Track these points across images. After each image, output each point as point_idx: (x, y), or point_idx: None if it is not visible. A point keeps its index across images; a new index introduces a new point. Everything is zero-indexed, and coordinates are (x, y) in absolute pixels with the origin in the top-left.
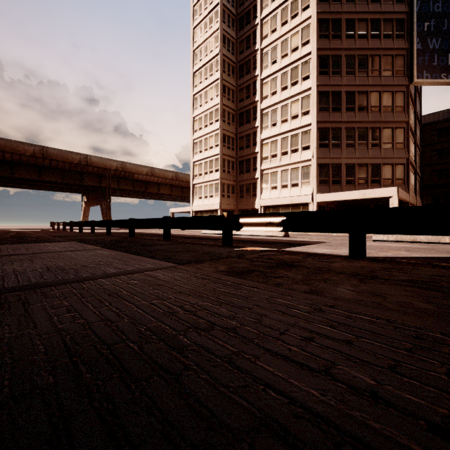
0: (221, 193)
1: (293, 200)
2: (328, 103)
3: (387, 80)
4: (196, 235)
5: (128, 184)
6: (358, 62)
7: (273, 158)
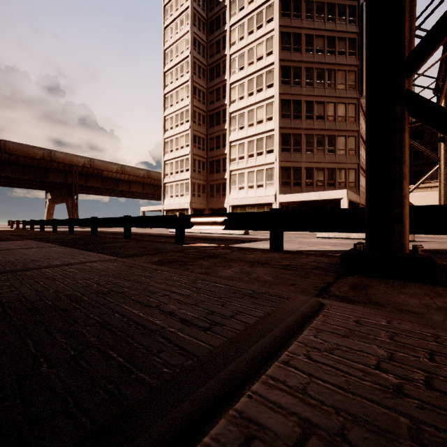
0: (192, 192)
1: (258, 200)
2: (290, 110)
3: (341, 93)
4: (162, 234)
5: (97, 181)
6: (316, 74)
7: (240, 160)
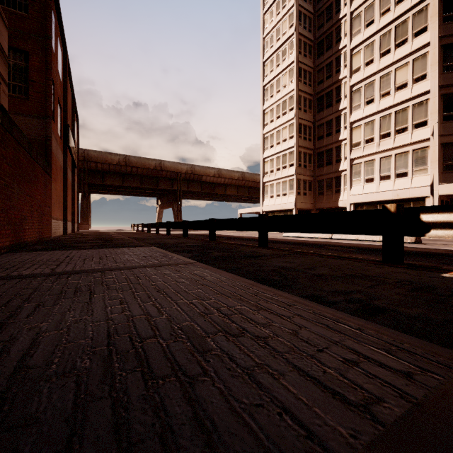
0: (297, 190)
1: (399, 195)
2: None
3: None
4: (281, 239)
5: (196, 186)
6: None
7: (367, 143)
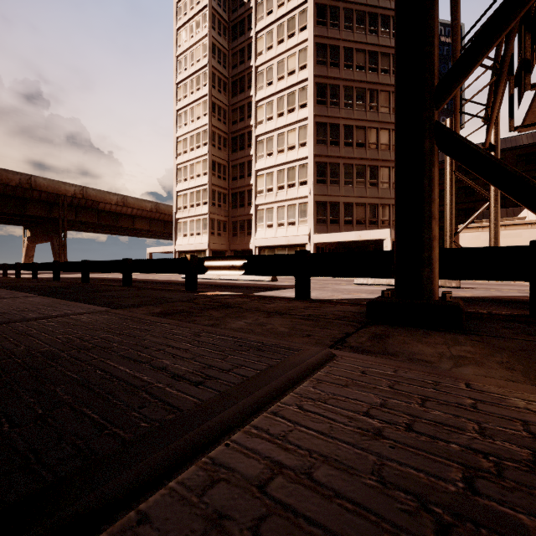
0: (210, 230)
1: (290, 241)
2: (326, 135)
3: (384, 117)
4: (172, 280)
5: (91, 216)
6: (357, 94)
7: (268, 192)
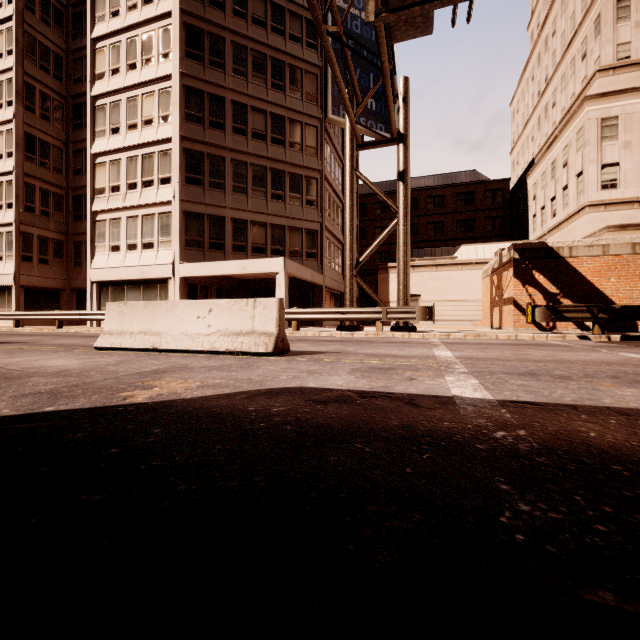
0: (21, 252)
1: (145, 273)
2: (203, 110)
3: (294, 103)
4: None
5: None
6: (253, 60)
7: (113, 193)
